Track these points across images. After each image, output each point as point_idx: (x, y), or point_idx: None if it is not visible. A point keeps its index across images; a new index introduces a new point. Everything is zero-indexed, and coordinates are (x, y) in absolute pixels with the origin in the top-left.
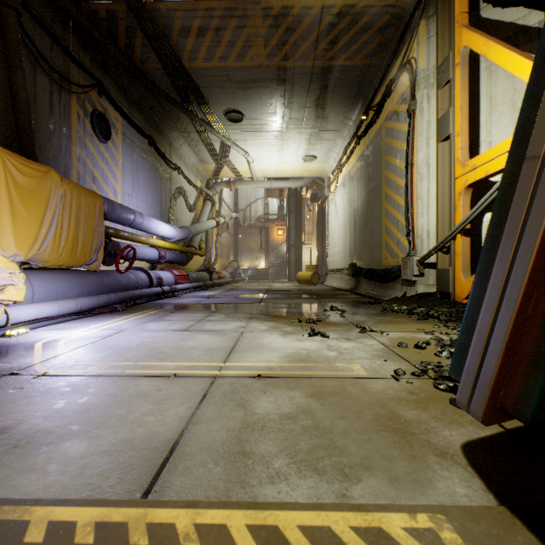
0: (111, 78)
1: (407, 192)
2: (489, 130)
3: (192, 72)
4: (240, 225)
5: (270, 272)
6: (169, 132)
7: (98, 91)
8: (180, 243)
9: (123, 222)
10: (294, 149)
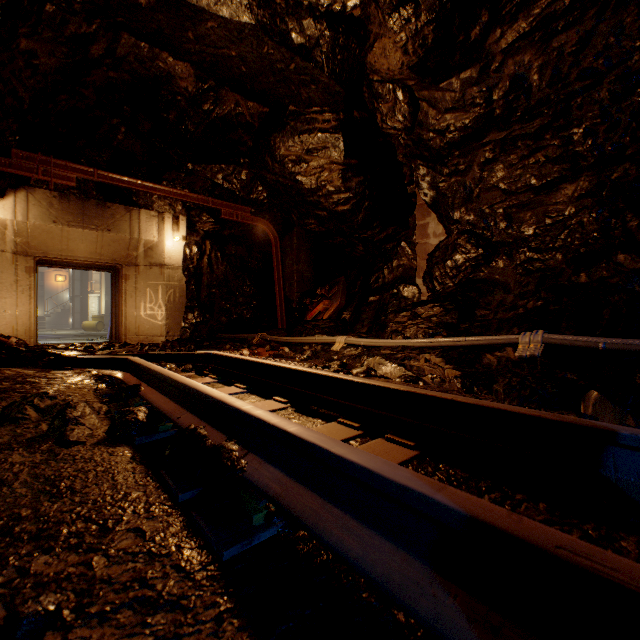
0: None
1: None
2: None
3: None
4: None
5: (47, 320)
6: None
7: None
8: None
9: None
10: None
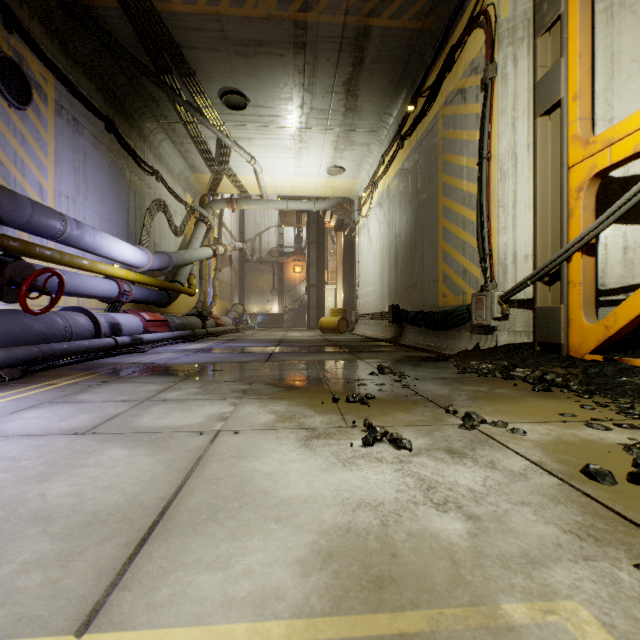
0: (32, 11)
1: (481, 198)
2: (609, 102)
3: (167, 20)
4: (247, 259)
5: (285, 318)
6: (140, 119)
7: (4, 22)
8: (160, 278)
9: (42, 232)
10: (316, 156)
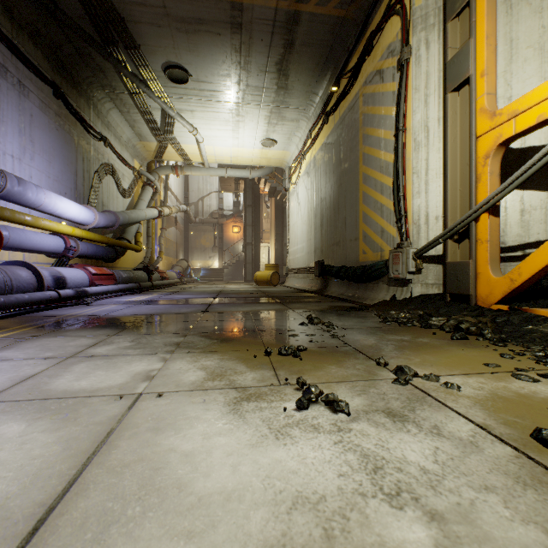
0: None
1: (398, 166)
2: (508, 82)
3: None
4: (191, 220)
5: (225, 272)
6: (89, 88)
7: None
8: (109, 235)
9: None
10: (251, 129)
